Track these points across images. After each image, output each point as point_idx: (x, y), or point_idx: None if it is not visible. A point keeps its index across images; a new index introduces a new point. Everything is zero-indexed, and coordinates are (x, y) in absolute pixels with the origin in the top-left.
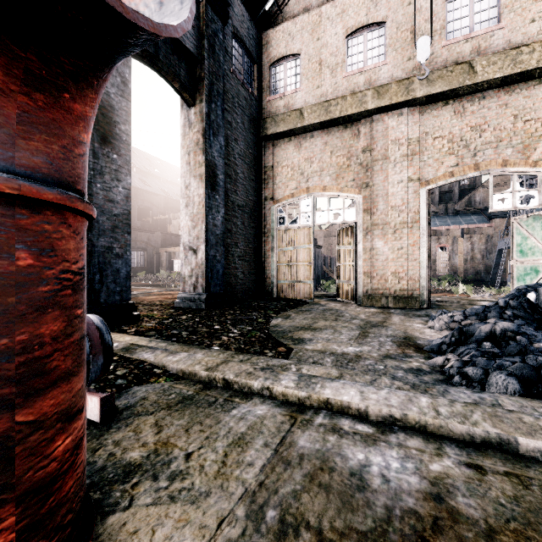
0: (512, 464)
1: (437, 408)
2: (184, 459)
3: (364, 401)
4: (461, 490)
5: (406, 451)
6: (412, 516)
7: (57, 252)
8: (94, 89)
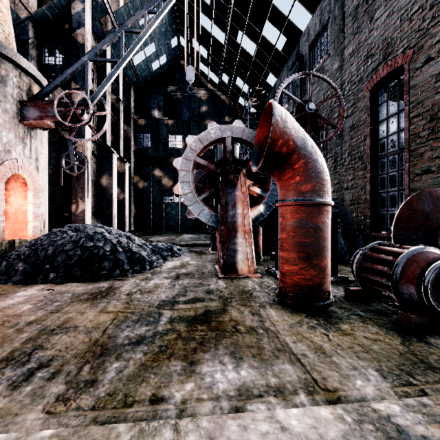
0: (117, 420)
1: (174, 434)
2: (324, 332)
3: (268, 411)
4: (176, 373)
5: (212, 392)
6: (205, 350)
7: (285, 217)
8: (286, 170)
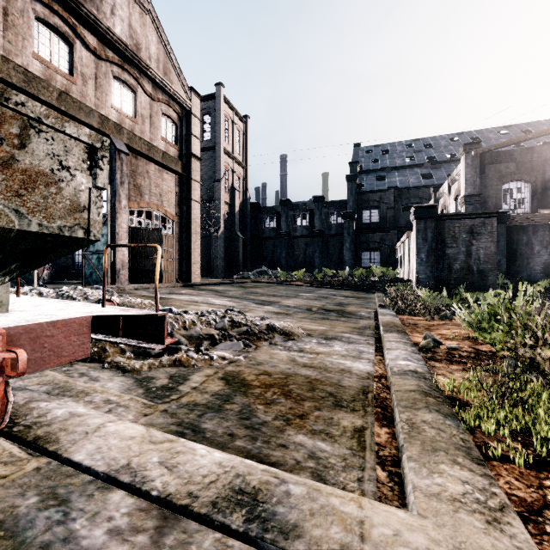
0: None
1: None
2: None
3: None
4: None
5: None
6: None
7: None
8: None
